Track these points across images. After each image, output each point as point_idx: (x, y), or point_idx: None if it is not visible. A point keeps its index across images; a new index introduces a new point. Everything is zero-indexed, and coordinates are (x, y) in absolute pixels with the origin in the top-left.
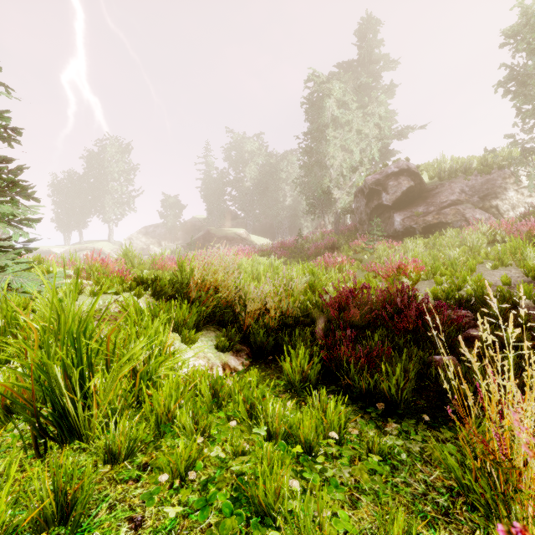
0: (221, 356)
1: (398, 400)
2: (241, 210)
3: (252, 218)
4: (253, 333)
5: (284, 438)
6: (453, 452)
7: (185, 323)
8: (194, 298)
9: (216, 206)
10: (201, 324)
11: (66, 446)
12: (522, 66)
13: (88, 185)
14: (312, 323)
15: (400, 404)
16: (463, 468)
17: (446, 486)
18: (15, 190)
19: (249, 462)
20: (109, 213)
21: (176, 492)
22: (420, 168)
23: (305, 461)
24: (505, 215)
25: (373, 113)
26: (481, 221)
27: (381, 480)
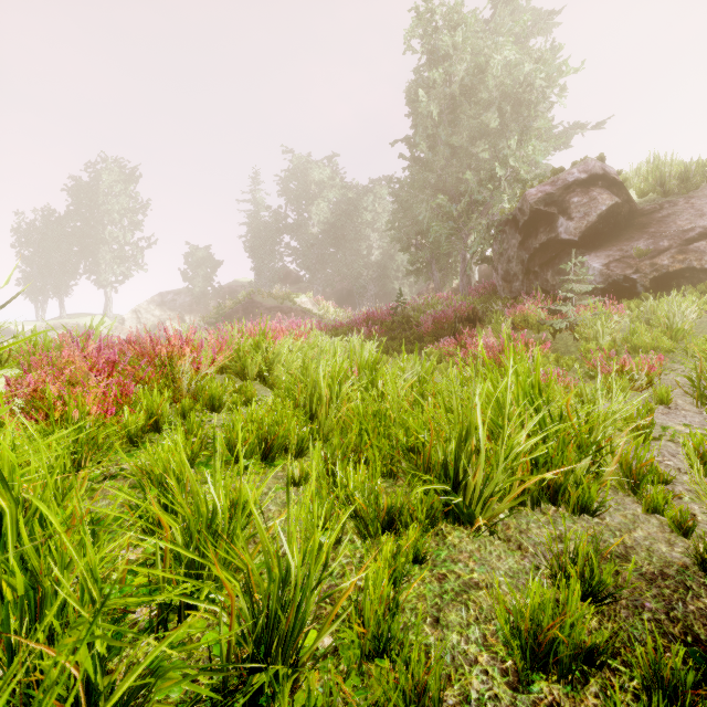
0: None
1: None
2: (304, 269)
3: (320, 281)
4: None
5: None
6: None
7: None
8: None
9: (268, 264)
10: None
11: None
12: None
13: (72, 231)
14: None
15: None
16: None
17: None
18: None
19: None
20: (106, 273)
21: None
22: None
23: None
24: None
25: None
26: None
27: None
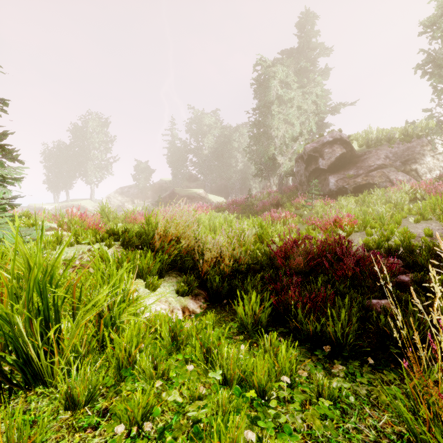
0: (181, 300)
1: (343, 343)
2: (200, 173)
3: (209, 180)
4: (210, 278)
5: (238, 382)
6: (398, 395)
7: (150, 271)
8: (158, 248)
9: (180, 171)
10: (163, 271)
11: (30, 391)
12: (438, 51)
13: (73, 153)
14: (261, 270)
15: (346, 347)
16: (410, 412)
17: (396, 433)
18: (1, 153)
19: (205, 408)
20: (91, 176)
21: (133, 441)
22: (351, 138)
23: (259, 407)
24: (423, 177)
25: (311, 92)
26: (403, 182)
27: (333, 426)
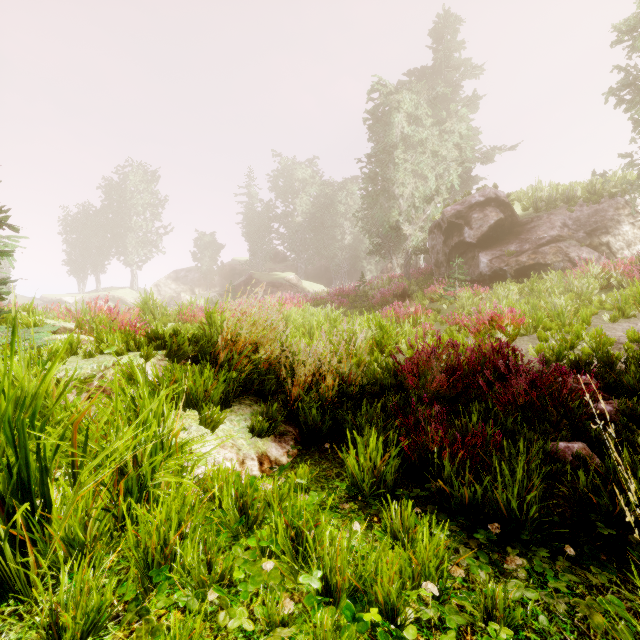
0: (258, 443)
1: (521, 519)
2: (290, 250)
3: (303, 260)
4: (303, 408)
5: (350, 592)
6: (622, 614)
7: (208, 396)
8: (223, 361)
9: (261, 246)
10: (231, 397)
11: None
12: None
13: (106, 221)
14: (381, 393)
15: (526, 525)
16: None
17: None
18: None
19: None
20: (132, 255)
21: None
22: (511, 197)
23: None
24: (618, 254)
25: (451, 131)
26: (590, 261)
27: None
